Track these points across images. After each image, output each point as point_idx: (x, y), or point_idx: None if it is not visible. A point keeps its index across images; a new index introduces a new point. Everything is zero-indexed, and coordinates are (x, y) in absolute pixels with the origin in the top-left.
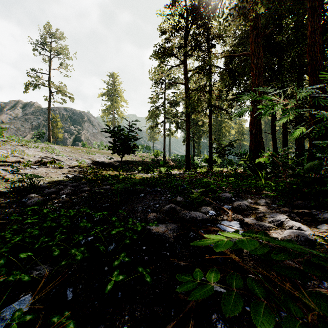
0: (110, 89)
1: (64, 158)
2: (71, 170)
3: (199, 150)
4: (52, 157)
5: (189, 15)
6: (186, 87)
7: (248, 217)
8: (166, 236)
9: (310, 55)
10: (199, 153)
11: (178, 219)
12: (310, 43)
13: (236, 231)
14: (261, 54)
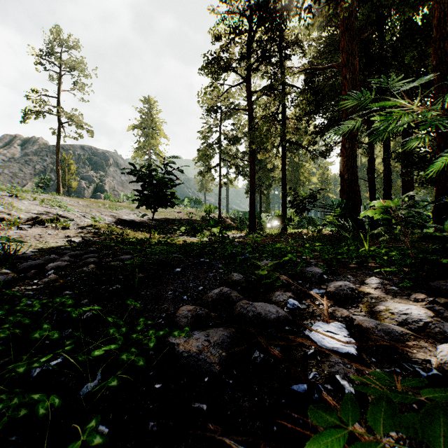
0: (145, 120)
1: (75, 215)
2: (80, 232)
3: (267, 205)
4: (55, 212)
5: (255, 12)
6: (250, 114)
7: (357, 312)
8: (206, 359)
9: (438, 54)
10: (268, 209)
11: (233, 317)
12: (438, 37)
13: (390, 400)
14: (356, 66)
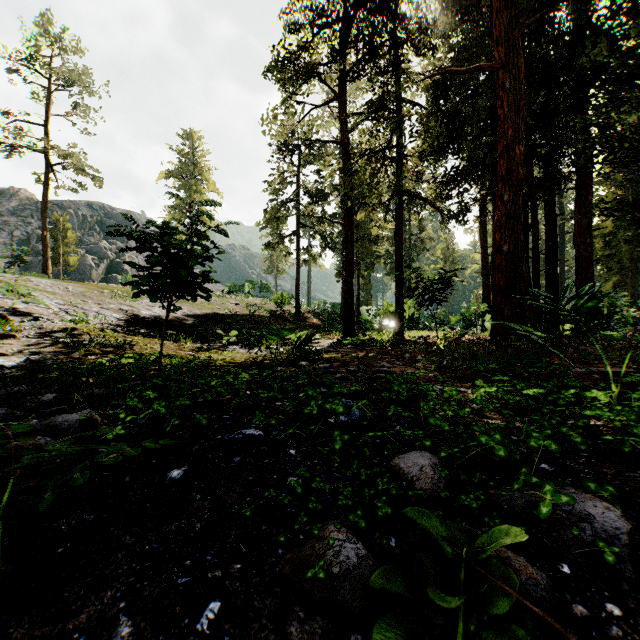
0: (184, 165)
1: (50, 309)
2: (34, 344)
3: (368, 294)
4: (11, 305)
5: None
6: (345, 149)
7: None
8: None
9: None
10: (369, 299)
11: None
12: None
13: None
14: (521, 66)
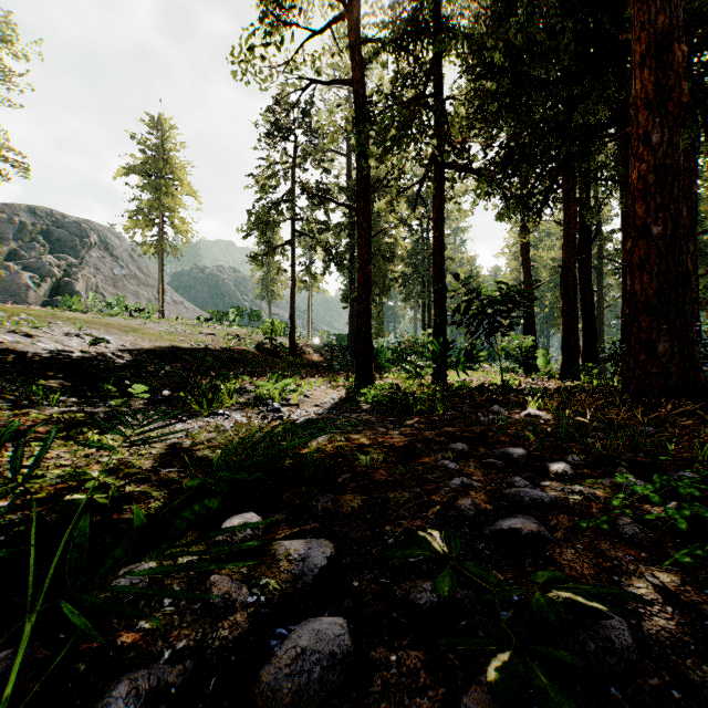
0: (151, 160)
1: None
2: None
3: (380, 324)
4: None
5: None
6: (357, 91)
7: None
8: None
9: None
10: (381, 330)
11: None
12: None
13: None
14: None
